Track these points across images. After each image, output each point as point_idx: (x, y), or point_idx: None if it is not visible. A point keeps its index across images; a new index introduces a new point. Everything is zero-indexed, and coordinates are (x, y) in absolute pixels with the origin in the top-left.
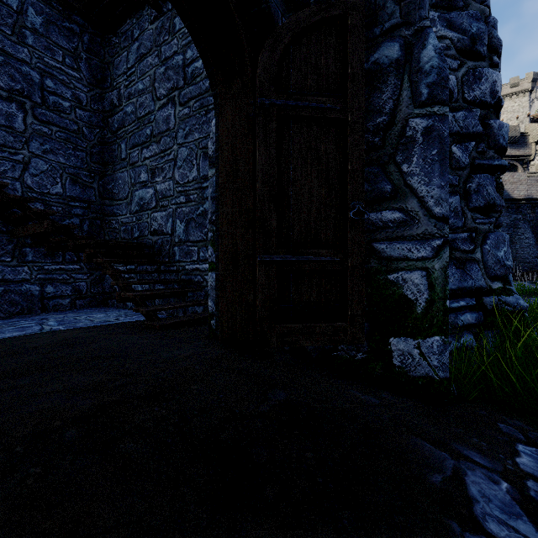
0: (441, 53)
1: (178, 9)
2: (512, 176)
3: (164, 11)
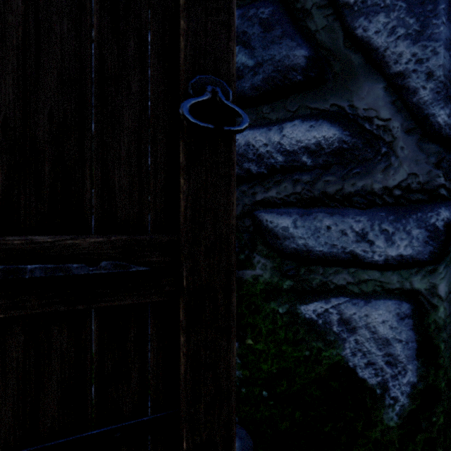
0: None
1: None
2: None
3: None
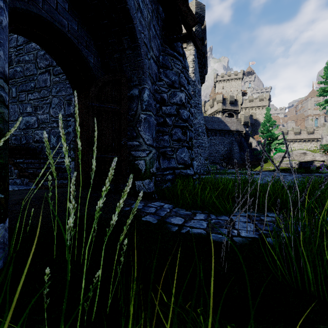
0: (149, 96)
1: (59, 65)
2: (230, 120)
3: None
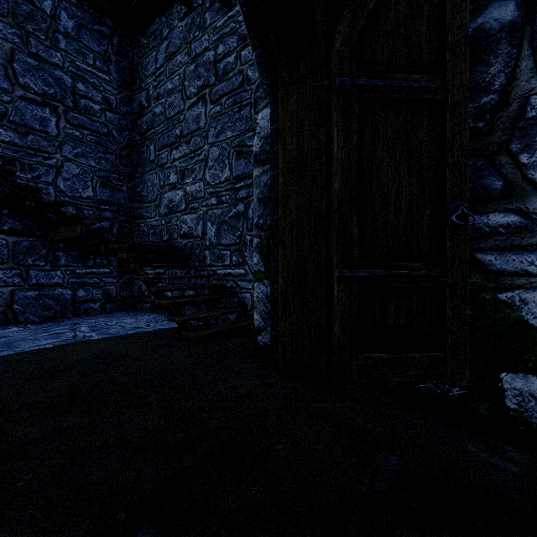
0: None
1: None
2: None
3: (194, 6)
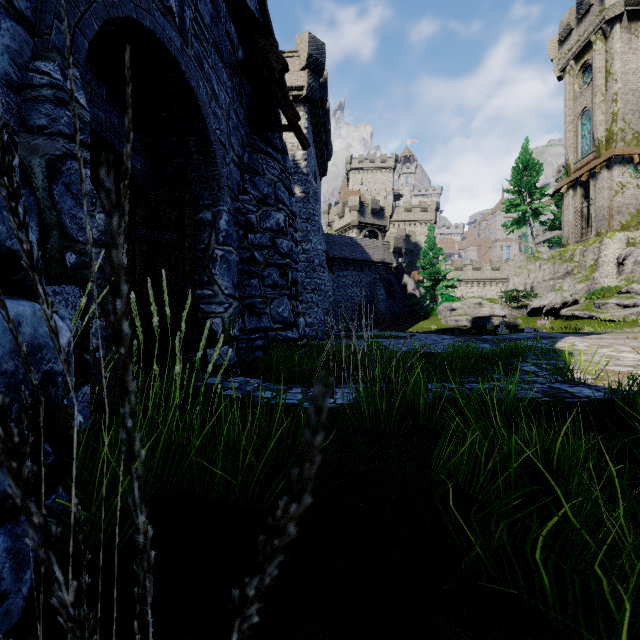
0: (229, 223)
1: None
2: (372, 243)
3: None
